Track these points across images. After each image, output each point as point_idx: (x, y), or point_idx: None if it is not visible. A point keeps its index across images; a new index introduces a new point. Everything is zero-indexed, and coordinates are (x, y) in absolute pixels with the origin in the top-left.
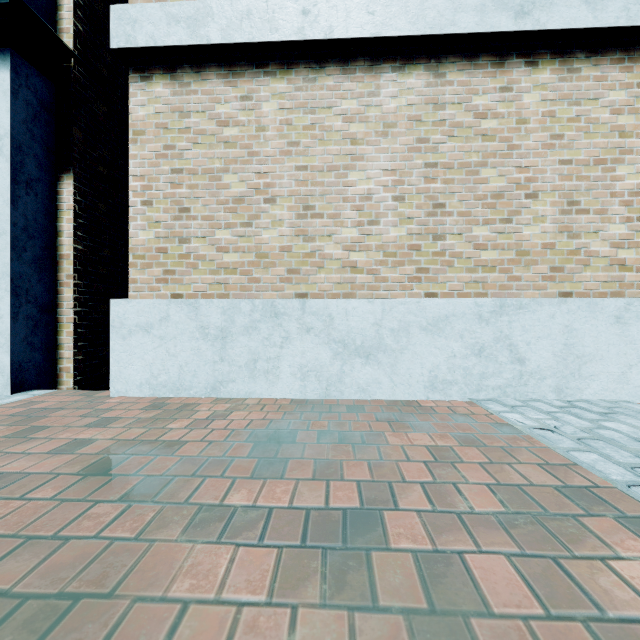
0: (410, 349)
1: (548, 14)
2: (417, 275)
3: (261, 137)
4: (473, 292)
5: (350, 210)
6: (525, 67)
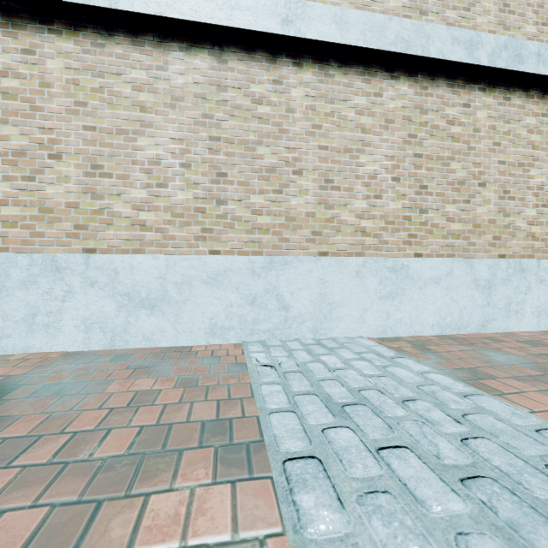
0: (192, 300)
1: (307, 26)
2: (202, 234)
3: (45, 93)
4: (251, 250)
5: (139, 172)
6: (293, 66)
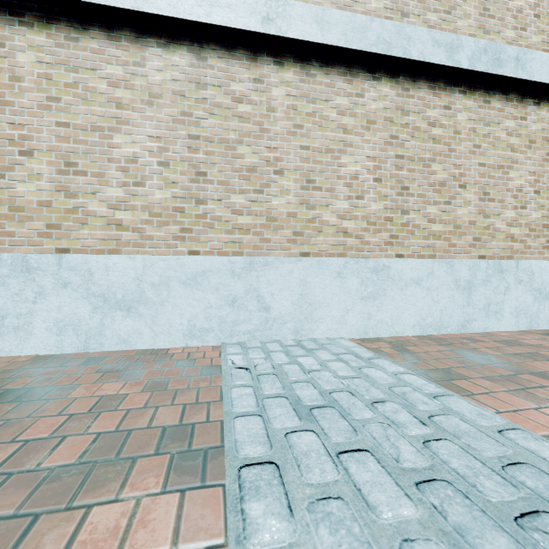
0: (170, 301)
1: (288, 25)
2: (181, 234)
3: (16, 87)
4: (231, 251)
5: (115, 170)
6: (274, 65)
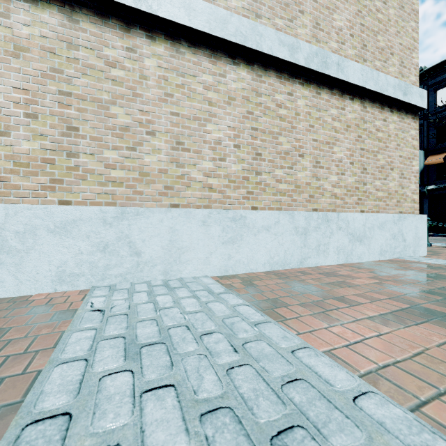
0: (37, 249)
1: (158, 5)
2: (51, 185)
3: None
4: (104, 201)
5: None
6: (146, 38)
